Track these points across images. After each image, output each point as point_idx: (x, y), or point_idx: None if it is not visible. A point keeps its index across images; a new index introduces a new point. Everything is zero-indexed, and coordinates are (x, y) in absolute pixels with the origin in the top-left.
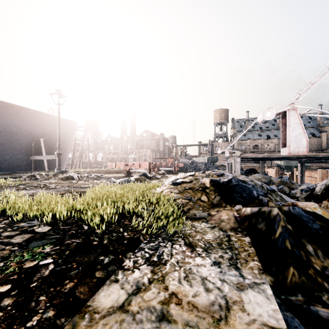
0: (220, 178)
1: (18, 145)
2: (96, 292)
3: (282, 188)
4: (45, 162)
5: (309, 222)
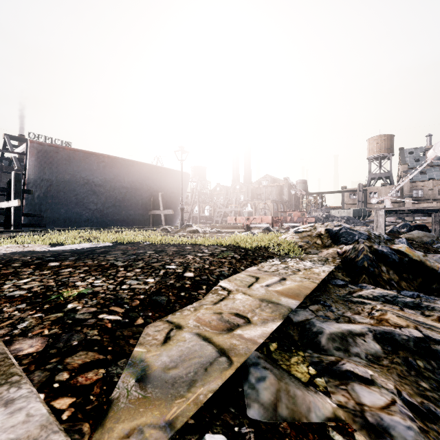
0: (333, 227)
1: (140, 201)
2: (260, 263)
3: (439, 247)
4: (162, 217)
5: (390, 255)
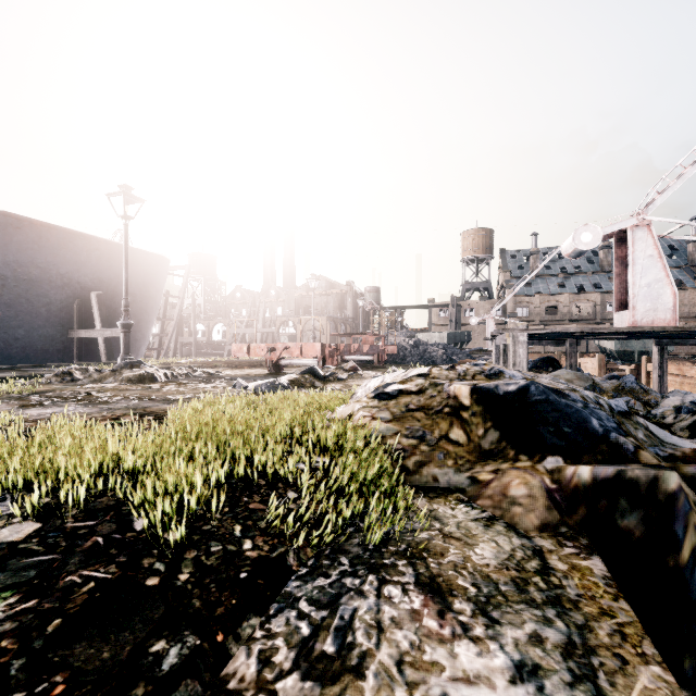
0: (498, 384)
1: (44, 308)
2: None
3: (628, 404)
4: (101, 343)
5: None
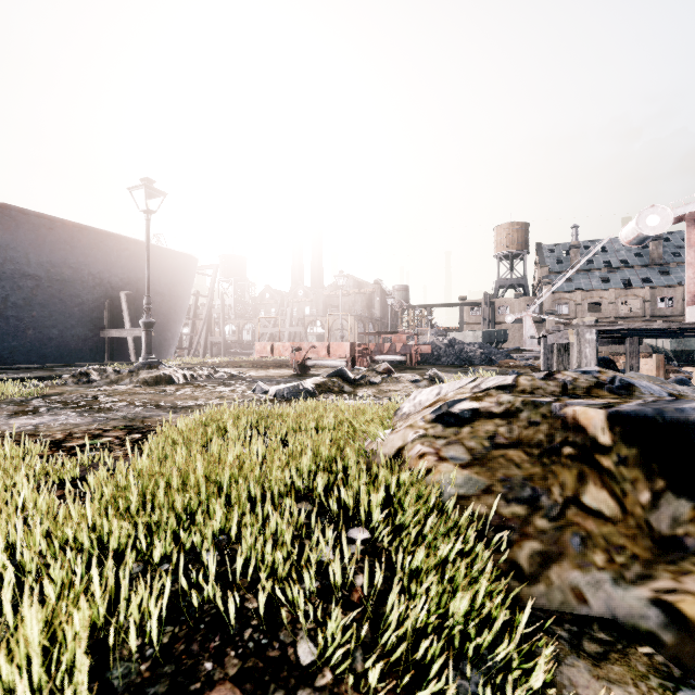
0: (663, 409)
1: (77, 308)
2: None
3: None
4: (130, 342)
5: None
